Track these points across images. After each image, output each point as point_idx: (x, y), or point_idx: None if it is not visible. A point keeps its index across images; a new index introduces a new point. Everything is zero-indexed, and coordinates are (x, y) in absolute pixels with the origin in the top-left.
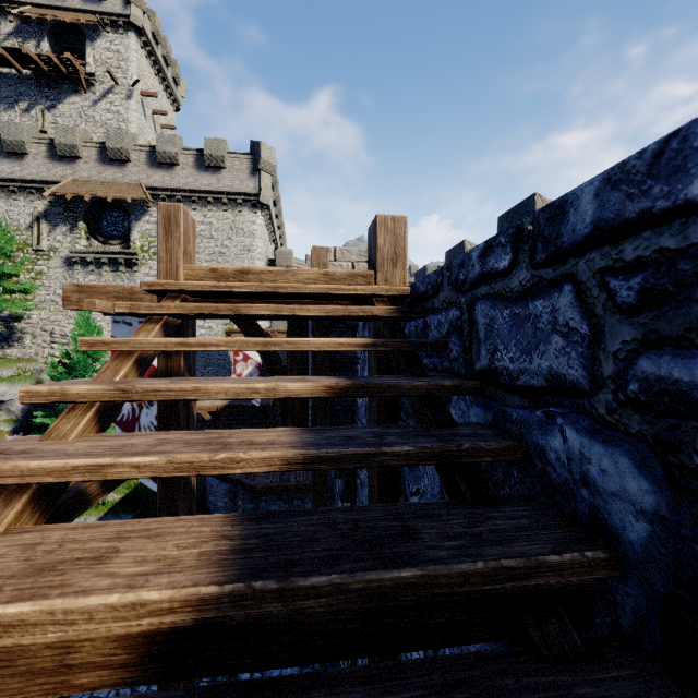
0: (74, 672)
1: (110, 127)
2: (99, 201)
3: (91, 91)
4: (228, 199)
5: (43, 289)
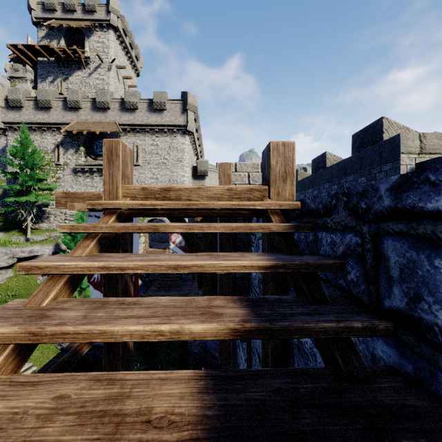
0: None
1: (99, 88)
2: (92, 133)
3: (87, 67)
4: (168, 129)
5: (60, 188)
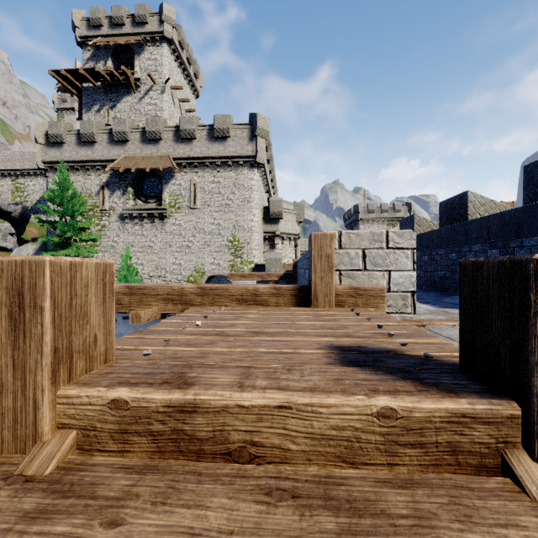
0: None
1: (150, 115)
2: (142, 171)
3: (138, 91)
4: (232, 161)
5: (105, 237)
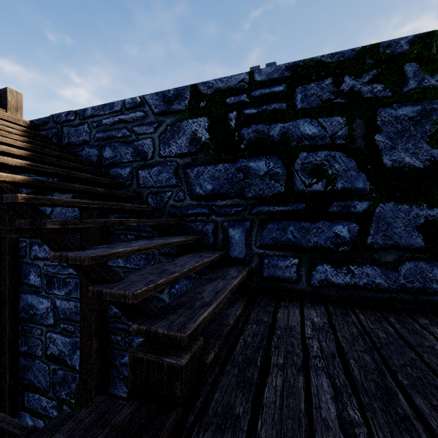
0: None
1: None
2: None
3: None
4: None
5: None
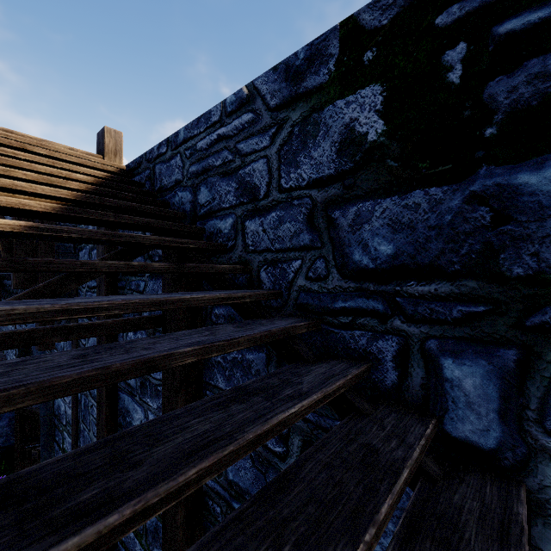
0: None
1: None
2: None
3: None
4: None
5: None
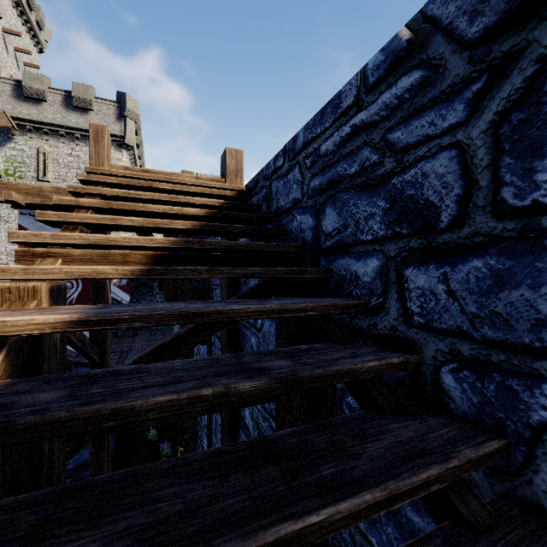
0: (129, 264)
1: None
2: None
3: None
4: None
5: None
